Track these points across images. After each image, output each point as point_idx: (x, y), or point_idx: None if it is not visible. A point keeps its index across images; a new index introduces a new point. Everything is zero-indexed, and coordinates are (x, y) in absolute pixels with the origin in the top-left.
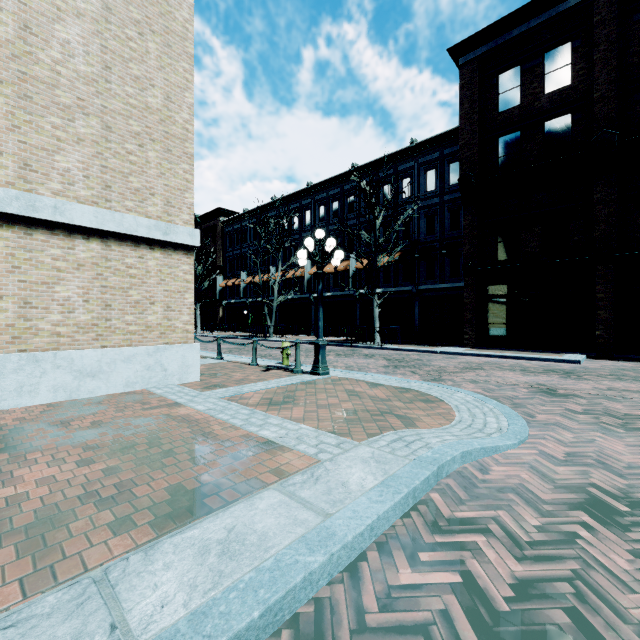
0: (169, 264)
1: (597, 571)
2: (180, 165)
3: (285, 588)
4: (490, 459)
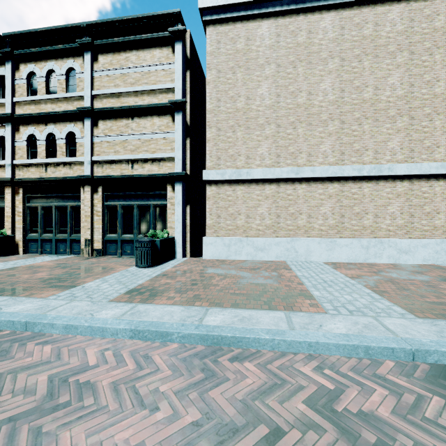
0: None
1: None
2: None
3: None
4: None
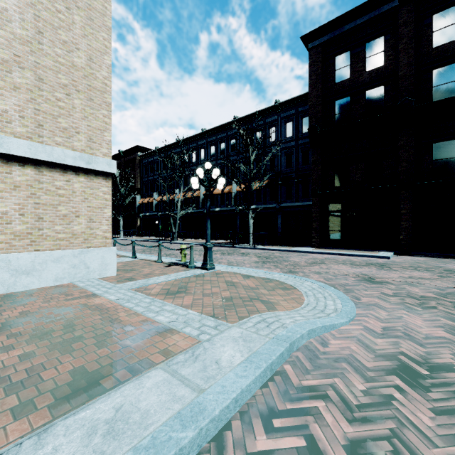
0: (91, 186)
1: (408, 429)
2: (100, 111)
3: None
4: (329, 334)
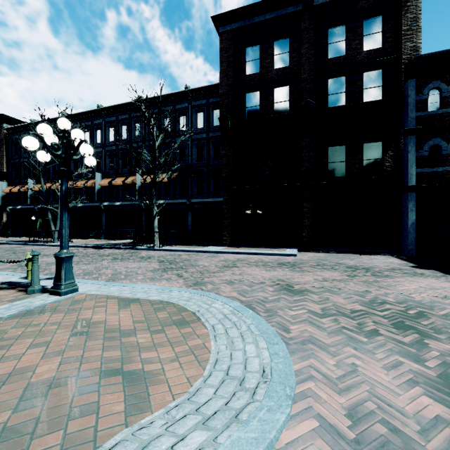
0: None
1: None
2: None
3: None
4: None
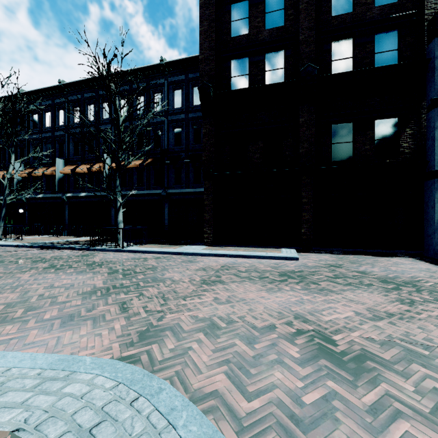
0: None
1: None
2: None
3: None
4: None
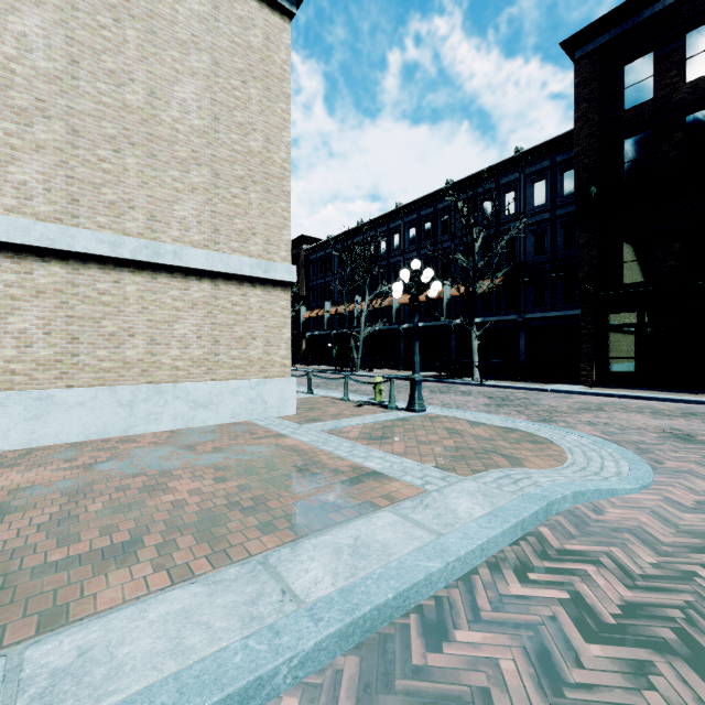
0: (268, 300)
1: None
2: (278, 204)
3: (411, 581)
4: (605, 501)
